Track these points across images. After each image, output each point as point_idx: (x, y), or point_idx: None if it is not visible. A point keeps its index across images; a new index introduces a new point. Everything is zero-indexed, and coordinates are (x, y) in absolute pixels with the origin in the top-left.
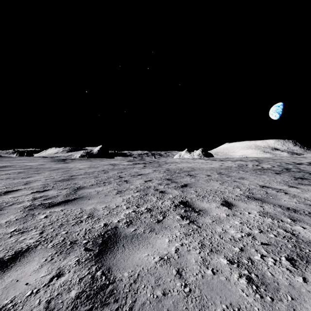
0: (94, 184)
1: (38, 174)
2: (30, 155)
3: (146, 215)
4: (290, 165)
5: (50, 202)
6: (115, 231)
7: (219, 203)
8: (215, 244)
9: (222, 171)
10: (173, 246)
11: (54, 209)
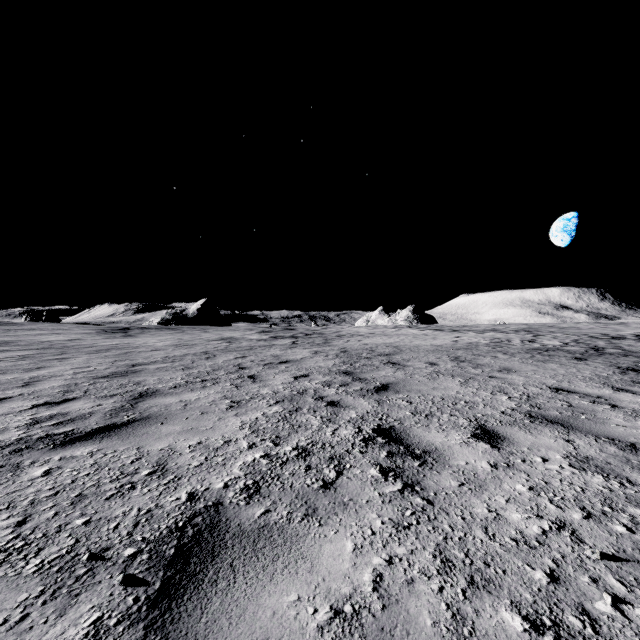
0: (179, 384)
1: (61, 362)
2: (55, 320)
3: (295, 468)
4: (600, 342)
5: (69, 432)
6: (216, 516)
7: (468, 432)
8: (479, 559)
9: (460, 354)
10: (366, 567)
11: (73, 450)
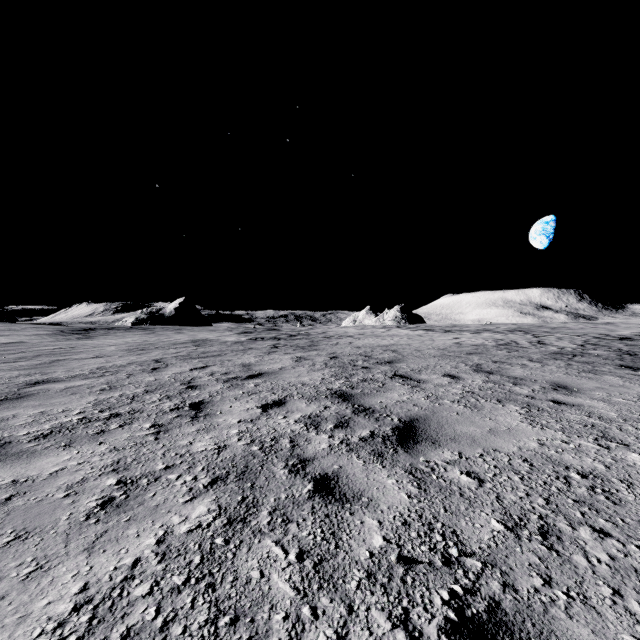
0: (61, 427)
1: None
2: (9, 320)
3: None
4: (615, 343)
5: None
6: None
7: None
8: None
9: (478, 362)
10: None
11: None
